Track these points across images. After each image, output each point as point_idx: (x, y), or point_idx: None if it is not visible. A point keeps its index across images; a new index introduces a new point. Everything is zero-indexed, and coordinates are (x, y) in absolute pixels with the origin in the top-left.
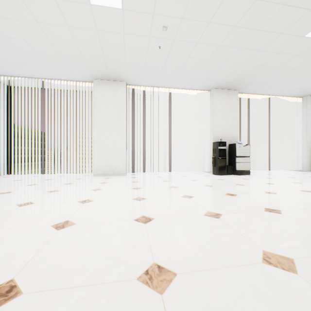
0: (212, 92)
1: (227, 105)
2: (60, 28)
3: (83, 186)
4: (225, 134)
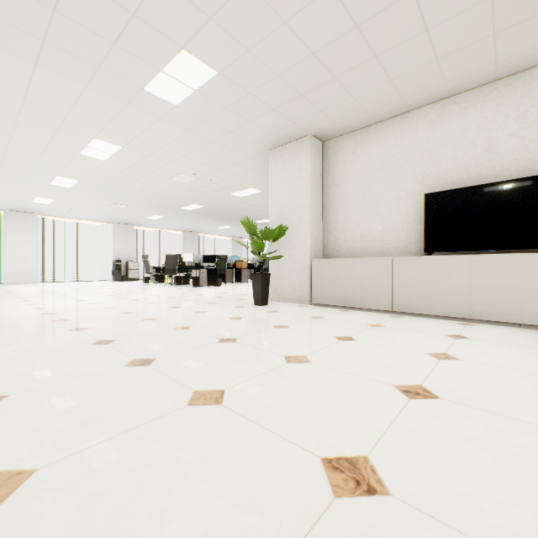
0: (114, 225)
1: (126, 235)
2: (4, 201)
3: (15, 286)
4: (124, 254)
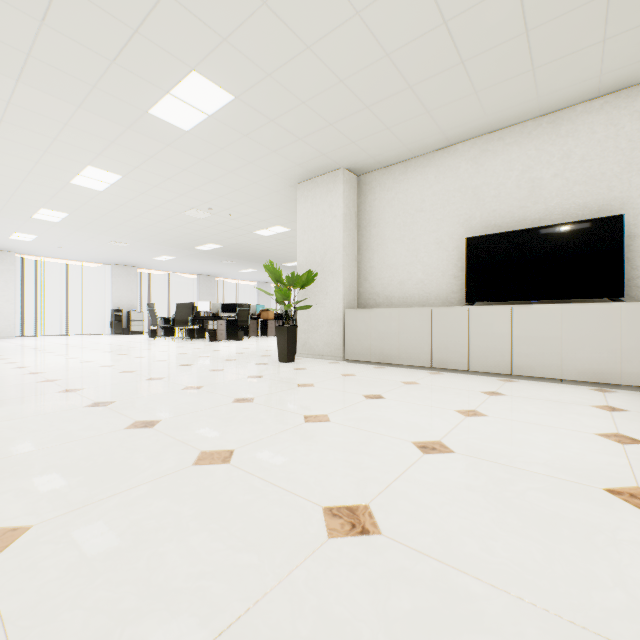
0: (112, 267)
1: (127, 279)
2: None
3: None
4: (125, 302)
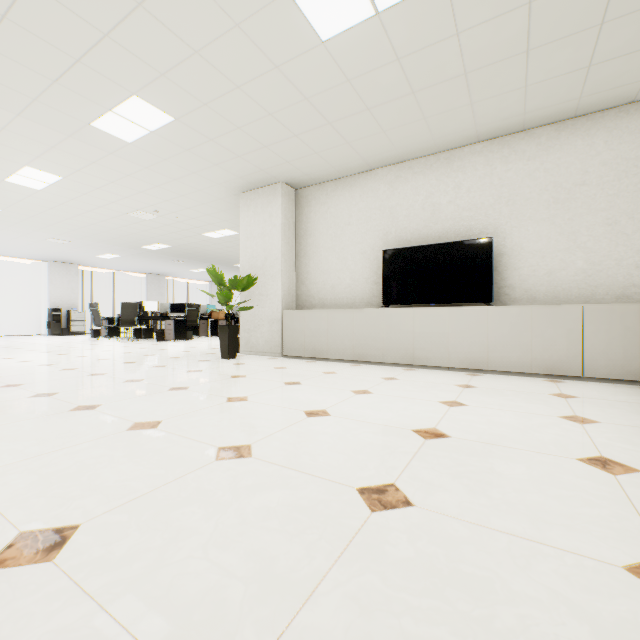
0: (50, 264)
1: (67, 277)
2: None
3: None
4: (65, 301)
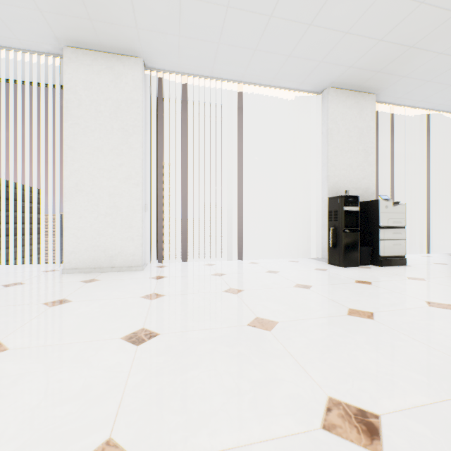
0: (326, 95)
1: (355, 123)
2: None
3: None
4: (352, 181)
